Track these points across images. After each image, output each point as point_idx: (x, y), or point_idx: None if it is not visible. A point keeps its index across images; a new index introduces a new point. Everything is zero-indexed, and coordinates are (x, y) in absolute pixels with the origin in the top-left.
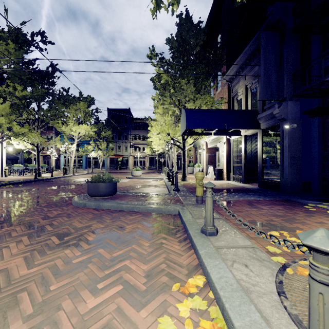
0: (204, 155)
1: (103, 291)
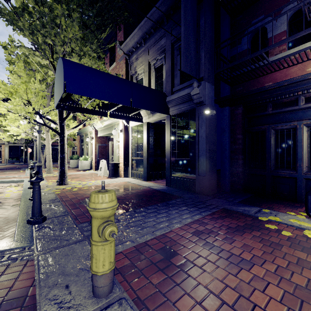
0: (93, 145)
1: None
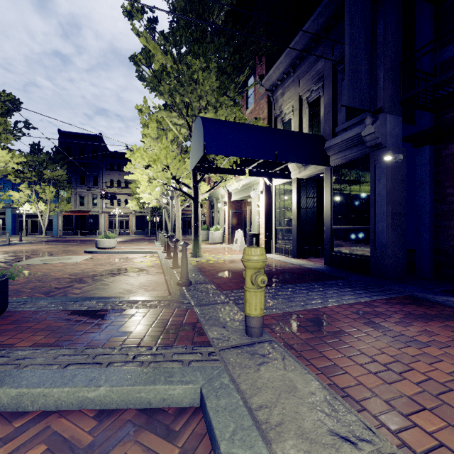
0: (226, 212)
1: None
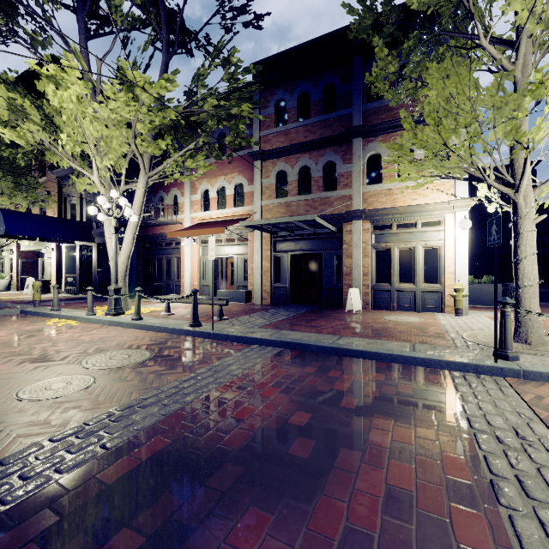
0: (14, 261)
1: (13, 325)
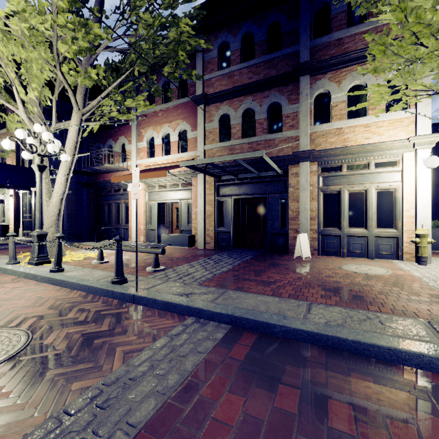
0: None
1: None
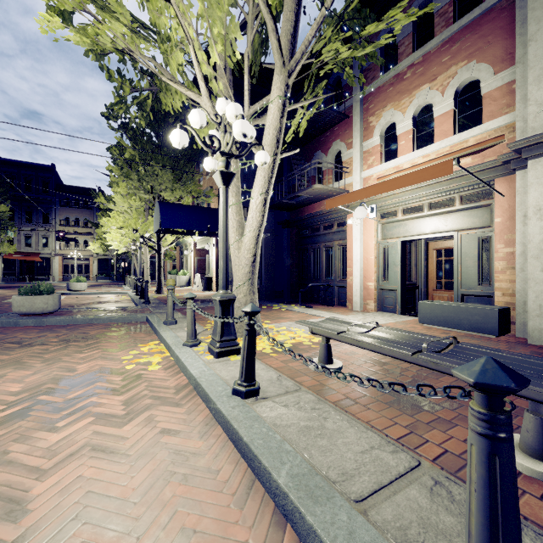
0: (192, 259)
1: (89, 352)
